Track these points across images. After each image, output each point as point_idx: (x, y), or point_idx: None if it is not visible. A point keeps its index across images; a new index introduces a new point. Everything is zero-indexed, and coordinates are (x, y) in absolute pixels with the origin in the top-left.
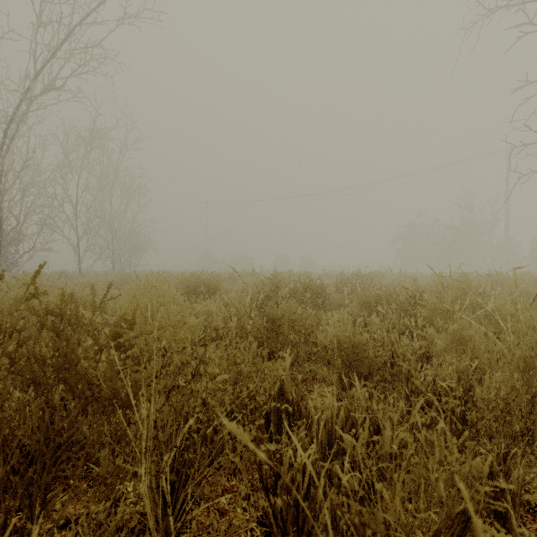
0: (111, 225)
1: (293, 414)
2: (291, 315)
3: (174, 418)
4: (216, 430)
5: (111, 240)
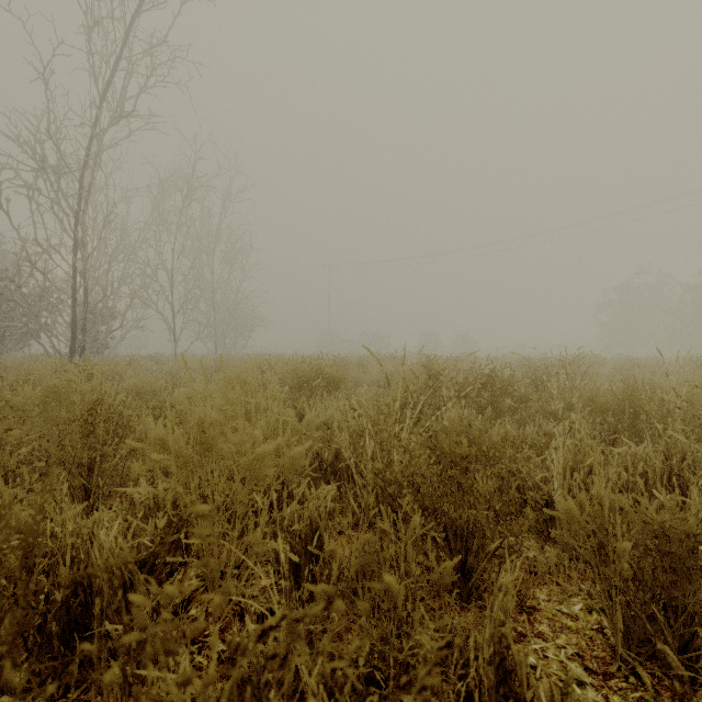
0: (212, 297)
1: None
2: (473, 435)
3: None
4: None
5: (213, 316)
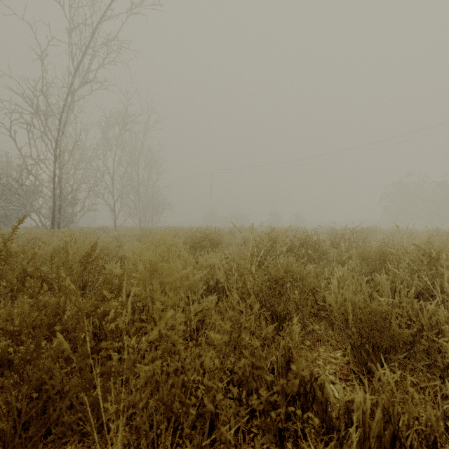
0: (138, 190)
1: (304, 395)
2: (291, 270)
3: (162, 414)
4: (217, 407)
5: (138, 202)
